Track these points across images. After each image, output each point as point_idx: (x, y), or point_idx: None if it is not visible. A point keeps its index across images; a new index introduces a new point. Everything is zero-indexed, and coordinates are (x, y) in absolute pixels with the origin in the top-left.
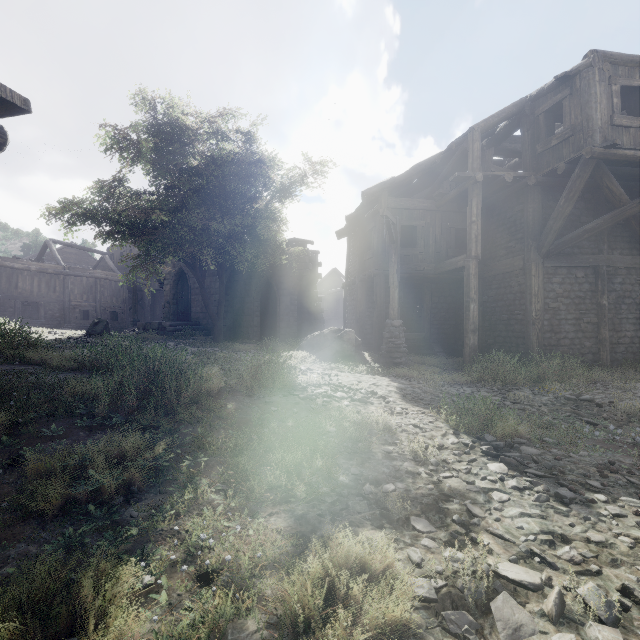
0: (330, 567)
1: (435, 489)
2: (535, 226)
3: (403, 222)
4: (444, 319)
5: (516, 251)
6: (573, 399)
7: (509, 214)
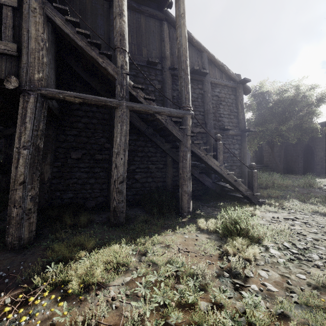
0: (324, 207)
1: None
2: None
3: None
4: None
5: None
6: None
7: None
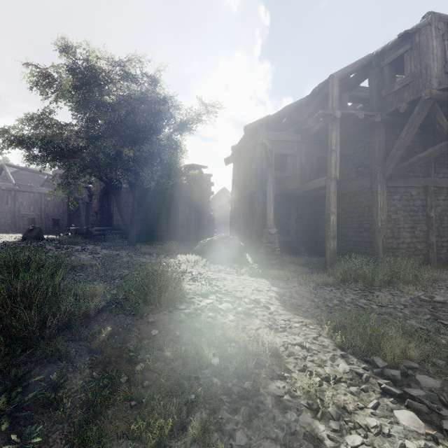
0: None
1: None
2: (380, 154)
3: (276, 151)
4: (306, 226)
5: (364, 174)
6: (428, 301)
7: (359, 145)
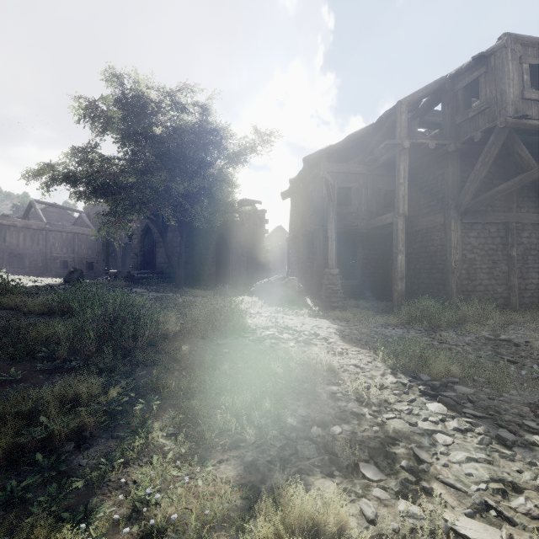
0: (282, 531)
1: (380, 431)
2: (454, 187)
3: (339, 184)
4: (374, 268)
5: (437, 209)
6: (493, 339)
7: (431, 177)
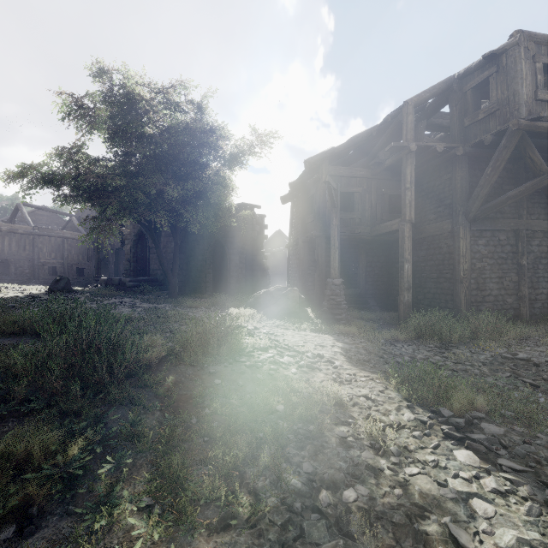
0: None
1: (404, 495)
2: (463, 193)
3: (342, 188)
4: (378, 276)
5: (445, 216)
6: (510, 358)
7: (438, 182)
